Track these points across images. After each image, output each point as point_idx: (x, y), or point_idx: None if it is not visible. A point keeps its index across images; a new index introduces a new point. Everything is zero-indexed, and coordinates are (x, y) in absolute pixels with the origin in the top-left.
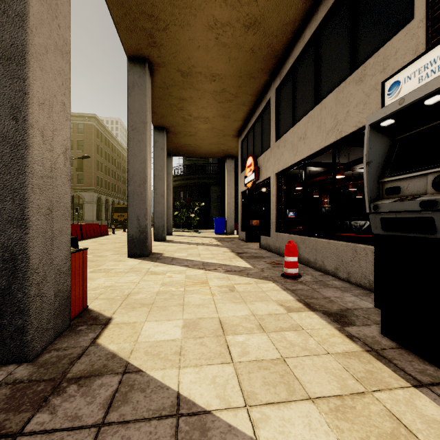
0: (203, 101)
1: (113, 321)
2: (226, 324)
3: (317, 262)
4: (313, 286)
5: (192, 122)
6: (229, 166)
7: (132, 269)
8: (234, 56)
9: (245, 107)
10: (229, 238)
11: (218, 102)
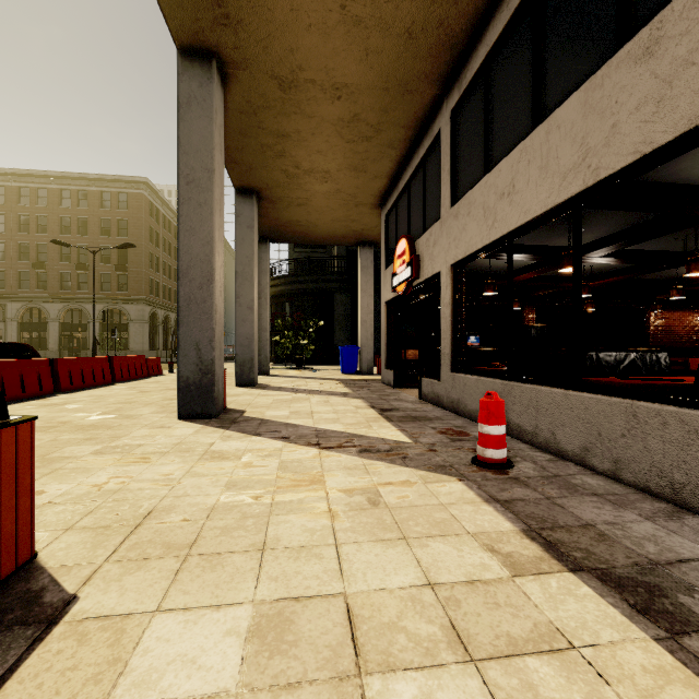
0: (320, 139)
1: (73, 610)
2: (364, 622)
3: (539, 432)
4: (546, 490)
5: (300, 180)
6: (366, 258)
7: (178, 445)
8: (376, 47)
9: (393, 151)
10: (365, 380)
11: (347, 142)
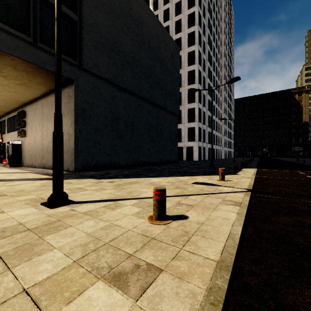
0: None
1: None
2: None
3: None
4: (7, 166)
5: None
6: None
7: None
8: None
9: None
10: None
11: None
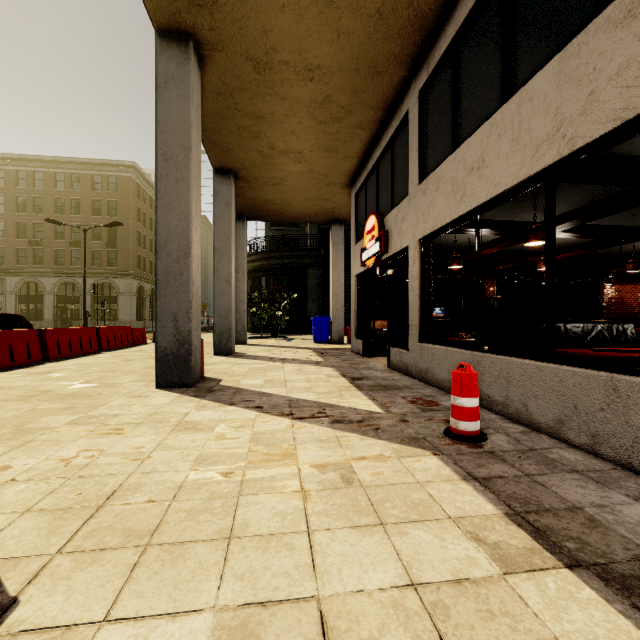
0: (293, 120)
1: (9, 619)
2: (340, 638)
3: (510, 403)
4: (524, 466)
5: (275, 161)
6: (336, 235)
7: (152, 415)
8: (347, 28)
9: (363, 132)
10: (336, 349)
11: (319, 123)
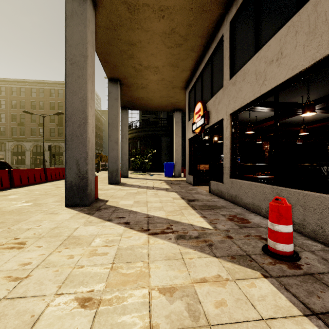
0: (152, 46)
1: None
2: None
3: (307, 225)
4: None
5: (142, 73)
6: (177, 117)
7: (52, 230)
8: None
9: (193, 53)
10: (177, 180)
11: (168, 47)
